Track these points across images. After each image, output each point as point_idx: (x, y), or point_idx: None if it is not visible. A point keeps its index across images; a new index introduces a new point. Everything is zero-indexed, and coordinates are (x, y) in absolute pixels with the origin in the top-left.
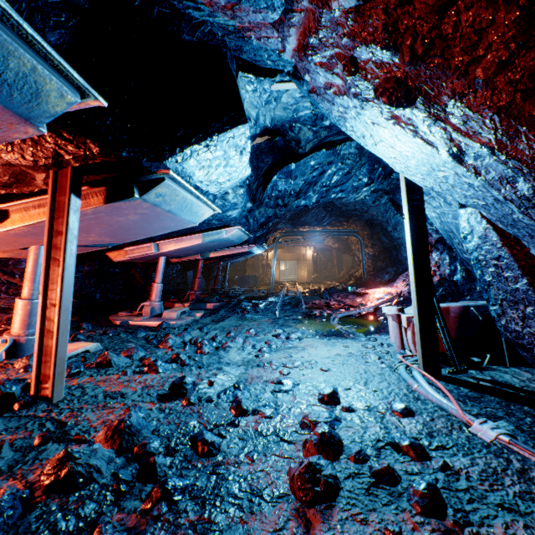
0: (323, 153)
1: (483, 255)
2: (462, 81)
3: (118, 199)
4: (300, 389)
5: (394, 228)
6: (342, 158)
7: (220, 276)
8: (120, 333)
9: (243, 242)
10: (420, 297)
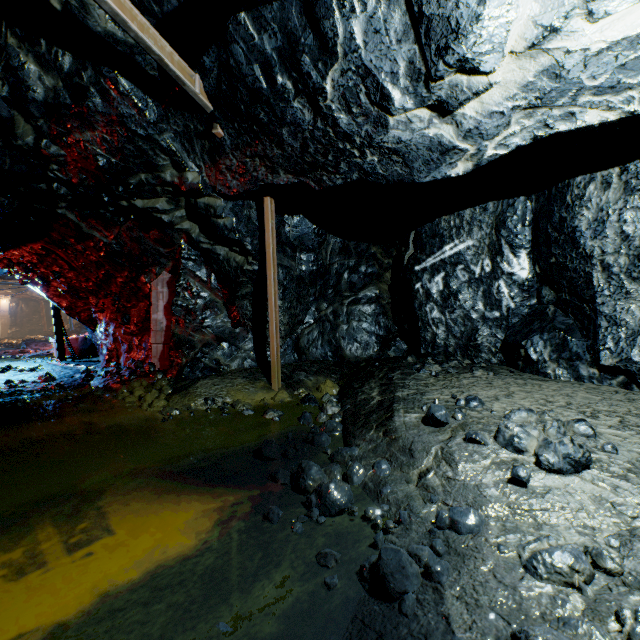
0: None
1: None
2: (38, 286)
3: None
4: None
5: None
6: None
7: None
8: None
9: None
10: (58, 332)
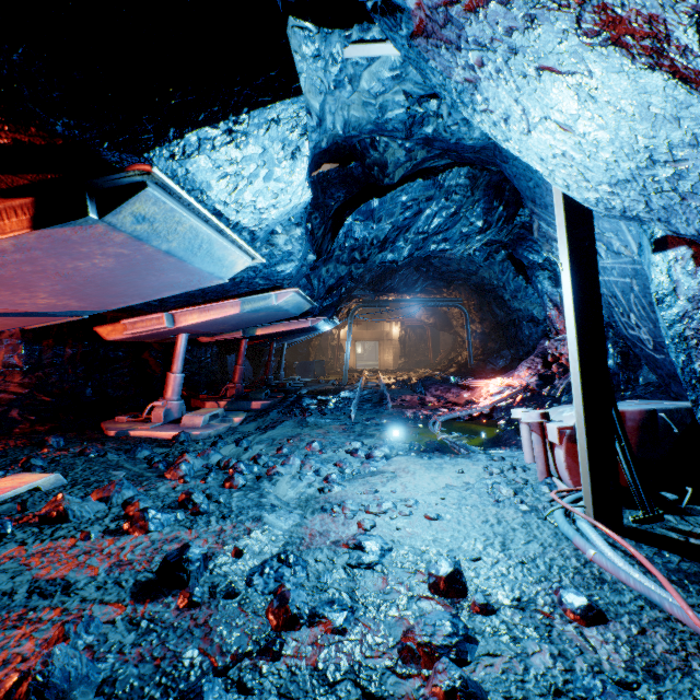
0: (419, 184)
1: (694, 329)
2: None
3: (56, 220)
4: (394, 561)
5: (514, 296)
6: (446, 191)
7: (274, 361)
8: (107, 452)
9: (304, 314)
10: (588, 398)
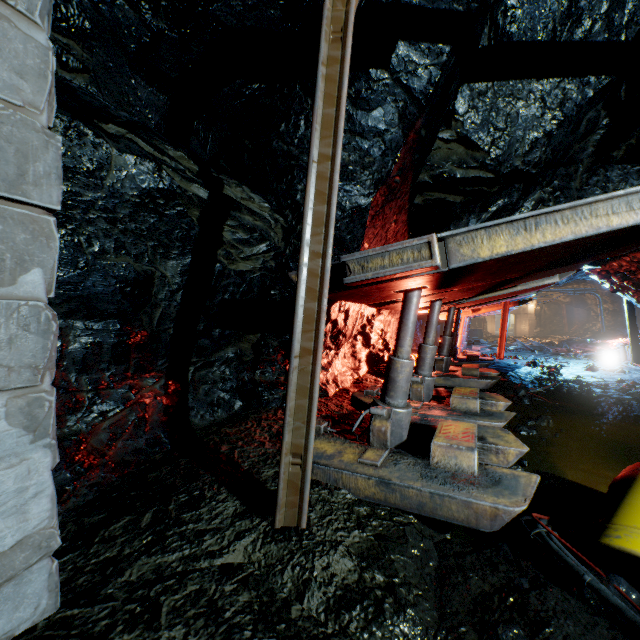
0: None
1: None
2: (627, 292)
3: (518, 305)
4: (578, 365)
5: None
6: None
7: None
8: None
9: None
10: (631, 336)
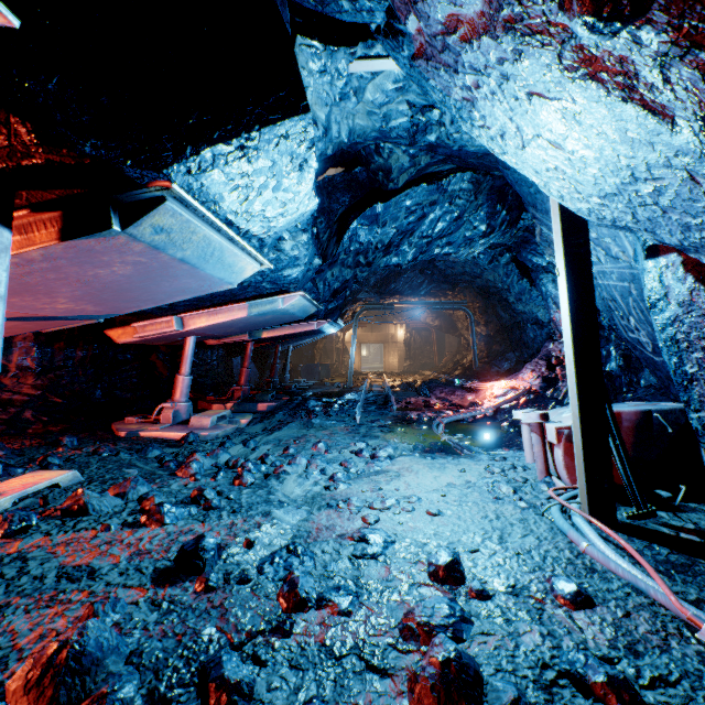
0: (423, 189)
1: (685, 332)
2: None
3: (82, 233)
4: (397, 552)
5: (518, 298)
6: (450, 196)
7: (279, 364)
8: (120, 451)
9: (310, 317)
10: (583, 398)
